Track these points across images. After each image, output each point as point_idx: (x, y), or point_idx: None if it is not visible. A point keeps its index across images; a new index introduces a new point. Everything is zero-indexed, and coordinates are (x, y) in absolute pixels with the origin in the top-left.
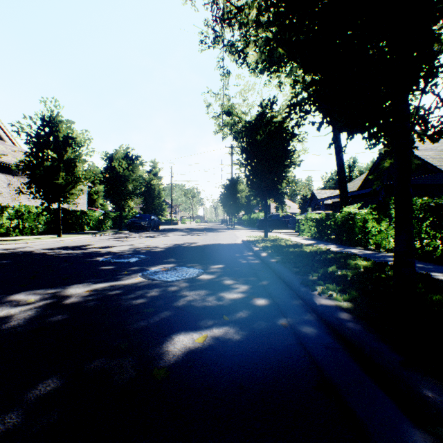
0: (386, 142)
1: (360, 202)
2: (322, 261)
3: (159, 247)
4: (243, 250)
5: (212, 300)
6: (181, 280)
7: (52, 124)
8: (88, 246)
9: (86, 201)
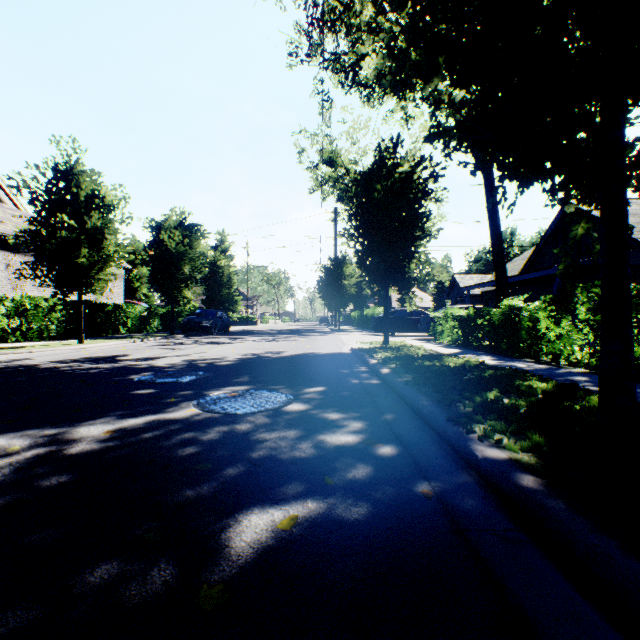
0: (580, 196)
1: (524, 292)
2: (476, 381)
3: (227, 359)
4: (354, 364)
5: (306, 447)
6: (258, 413)
7: (69, 176)
8: (121, 358)
9: (123, 291)
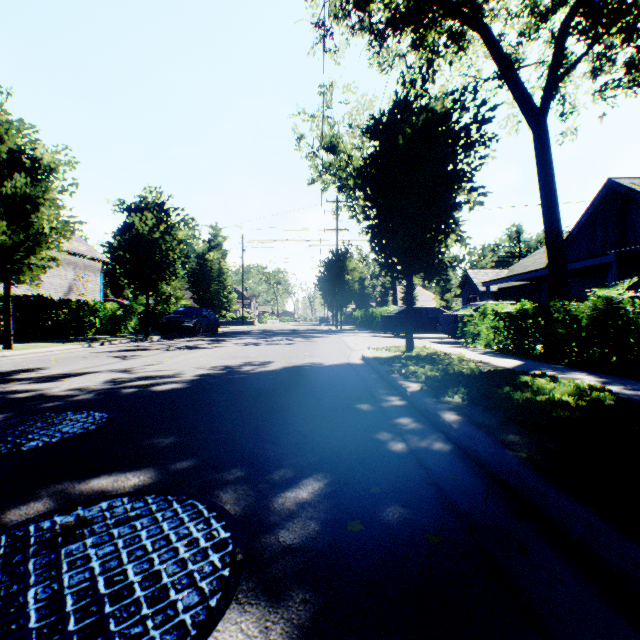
0: None
1: None
2: None
3: (180, 377)
4: (376, 389)
5: None
6: None
7: None
8: (19, 375)
9: (99, 287)
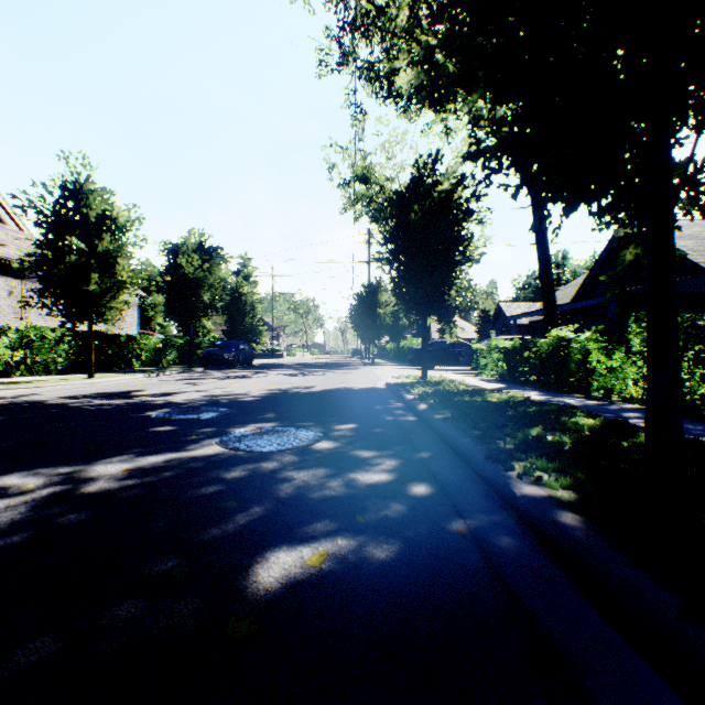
0: (629, 220)
1: (576, 321)
2: (520, 418)
3: (251, 394)
4: (389, 400)
5: (336, 485)
6: (285, 451)
7: (78, 195)
8: (135, 393)
9: (136, 320)
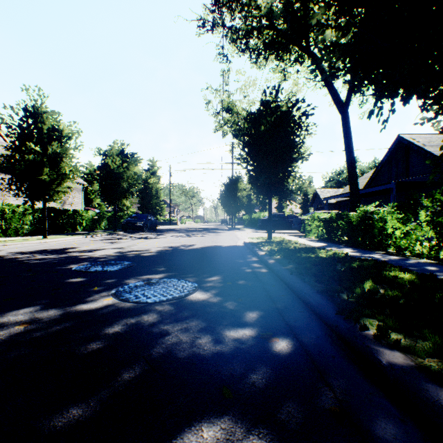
0: None
1: (366, 201)
2: (349, 272)
3: (150, 250)
4: (246, 255)
5: (205, 342)
6: (166, 302)
7: (35, 114)
8: (70, 250)
9: (81, 200)
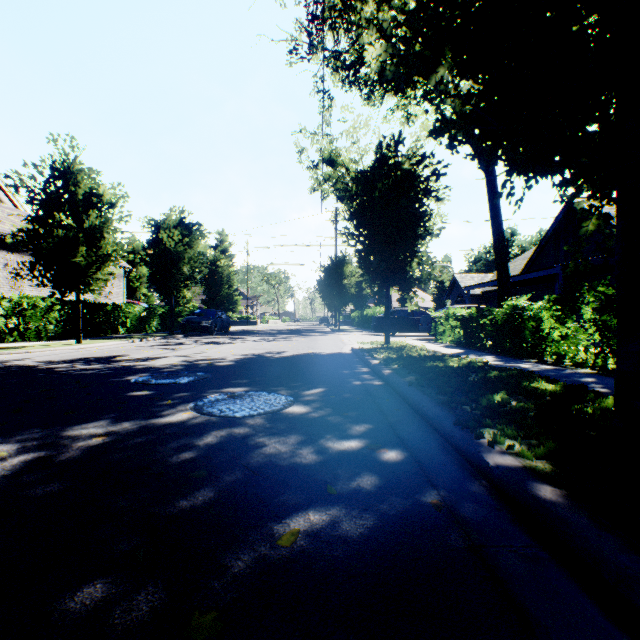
0: (592, 191)
1: (525, 292)
2: (482, 383)
3: (226, 359)
4: (355, 365)
5: (307, 453)
6: (257, 416)
7: (67, 174)
8: (118, 358)
9: (122, 291)
